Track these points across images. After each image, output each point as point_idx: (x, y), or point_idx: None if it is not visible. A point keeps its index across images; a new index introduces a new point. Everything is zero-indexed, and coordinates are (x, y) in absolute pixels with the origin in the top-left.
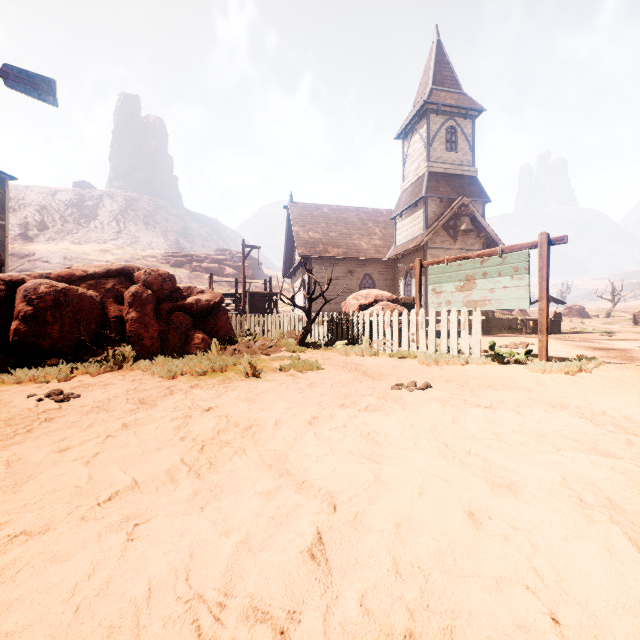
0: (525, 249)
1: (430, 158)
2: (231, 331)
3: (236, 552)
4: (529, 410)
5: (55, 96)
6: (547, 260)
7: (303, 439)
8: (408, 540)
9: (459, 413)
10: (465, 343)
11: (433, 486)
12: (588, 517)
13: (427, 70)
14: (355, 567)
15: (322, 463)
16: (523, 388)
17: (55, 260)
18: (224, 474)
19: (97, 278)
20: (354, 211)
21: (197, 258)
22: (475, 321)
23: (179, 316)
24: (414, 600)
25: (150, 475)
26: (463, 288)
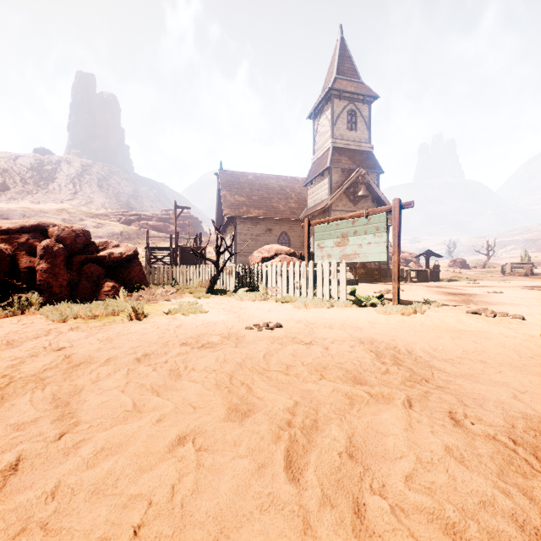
0: (384, 212)
1: (334, 135)
2: (144, 280)
3: None
4: (336, 345)
5: None
6: (399, 221)
7: (115, 374)
8: (100, 463)
9: (279, 349)
10: (334, 290)
11: (179, 413)
12: (278, 437)
13: (333, 62)
14: (24, 490)
15: (102, 395)
16: (355, 327)
17: (15, 217)
18: (5, 408)
19: (11, 233)
20: (275, 178)
21: (144, 217)
22: (341, 271)
23: (91, 267)
24: (40, 519)
25: None
26: (340, 244)
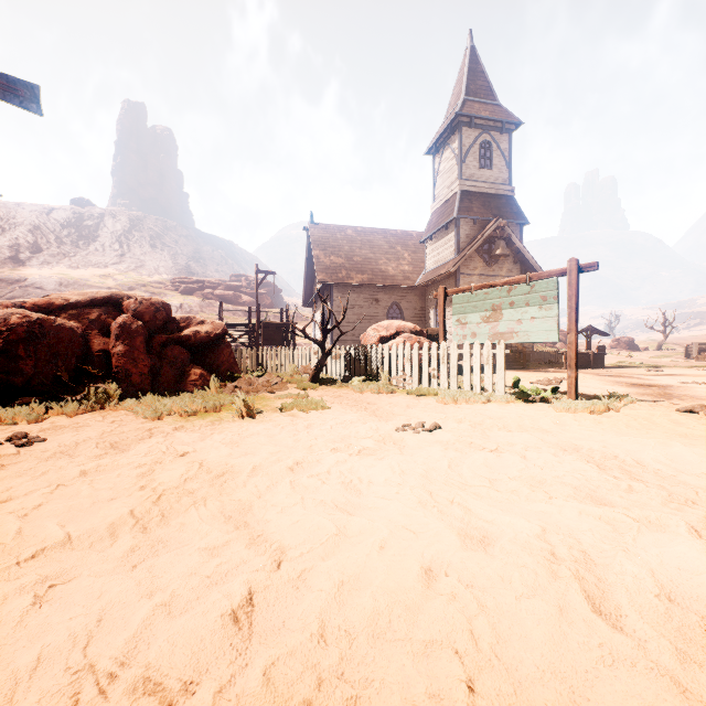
0: (554, 276)
1: (463, 176)
2: (235, 366)
3: (151, 616)
4: (535, 454)
5: (39, 104)
6: (576, 289)
7: (277, 487)
8: (349, 600)
9: (460, 457)
10: (488, 379)
11: (399, 539)
12: (553, 573)
13: (460, 79)
14: (280, 631)
15: (286, 514)
16: (540, 429)
17: (49, 286)
18: (174, 527)
19: (80, 307)
20: (381, 233)
21: (209, 284)
22: (499, 355)
23: (174, 350)
24: (329, 667)
25: (90, 529)
26: (489, 319)
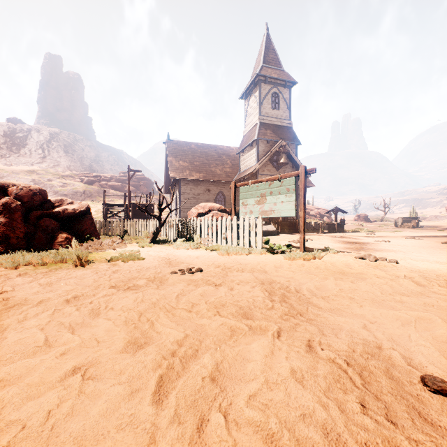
0: (293, 176)
1: (261, 113)
2: (95, 232)
3: None
4: (239, 286)
5: None
6: (304, 184)
7: (41, 314)
8: None
9: (192, 290)
10: (253, 240)
11: (84, 347)
12: (160, 365)
13: (260, 53)
14: None
15: (21, 333)
16: (262, 270)
17: None
18: None
19: None
20: (213, 147)
21: (104, 178)
22: (258, 225)
23: (46, 221)
24: None
25: None
26: (259, 202)
